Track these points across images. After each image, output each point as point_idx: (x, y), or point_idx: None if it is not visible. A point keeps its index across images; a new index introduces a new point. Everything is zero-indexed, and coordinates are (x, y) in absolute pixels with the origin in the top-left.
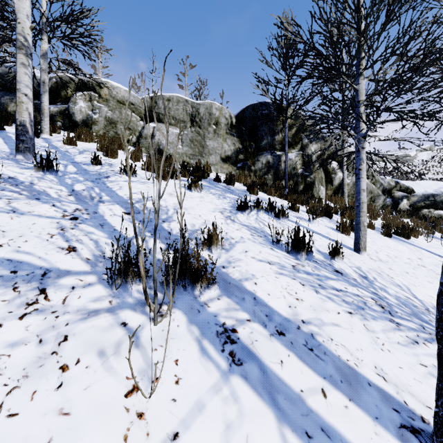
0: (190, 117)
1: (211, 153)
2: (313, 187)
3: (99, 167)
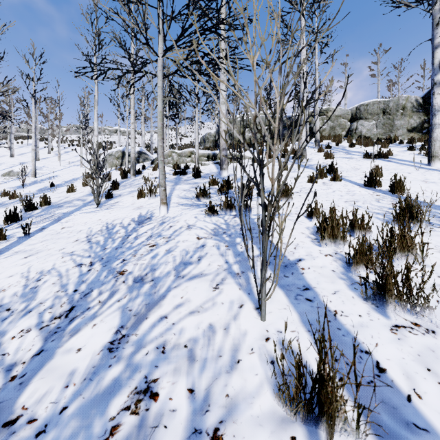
0: (382, 110)
1: (398, 128)
2: None
3: (338, 146)
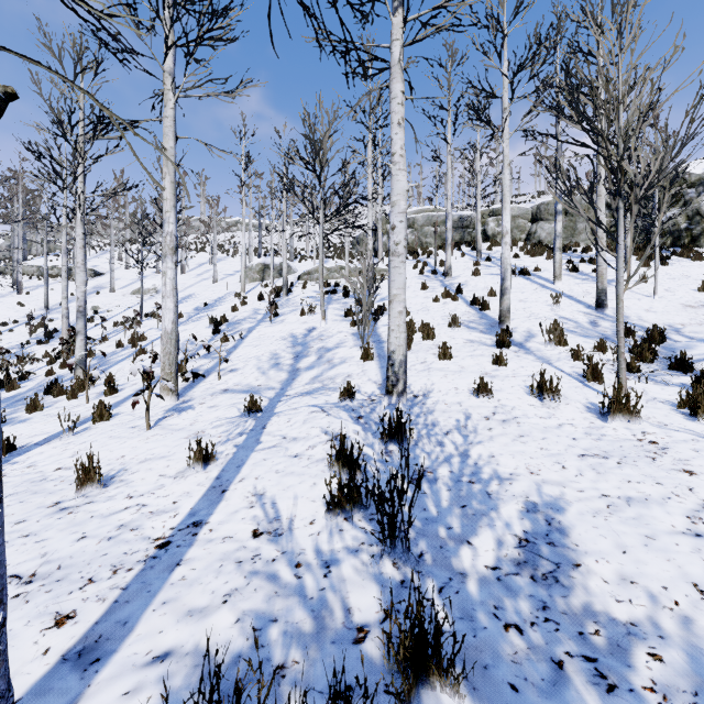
0: (564, 211)
1: (581, 233)
2: (701, 239)
3: None
